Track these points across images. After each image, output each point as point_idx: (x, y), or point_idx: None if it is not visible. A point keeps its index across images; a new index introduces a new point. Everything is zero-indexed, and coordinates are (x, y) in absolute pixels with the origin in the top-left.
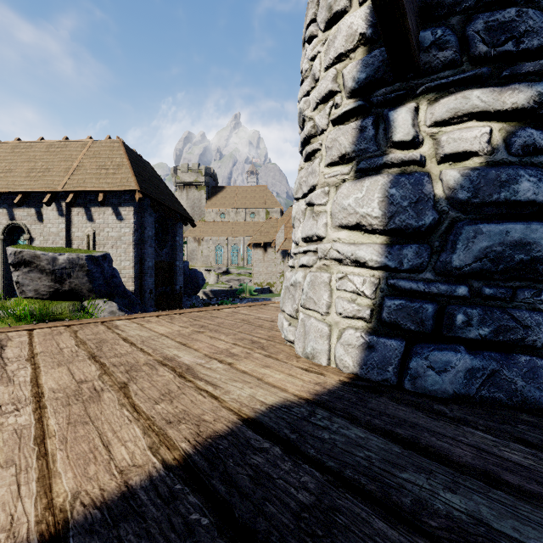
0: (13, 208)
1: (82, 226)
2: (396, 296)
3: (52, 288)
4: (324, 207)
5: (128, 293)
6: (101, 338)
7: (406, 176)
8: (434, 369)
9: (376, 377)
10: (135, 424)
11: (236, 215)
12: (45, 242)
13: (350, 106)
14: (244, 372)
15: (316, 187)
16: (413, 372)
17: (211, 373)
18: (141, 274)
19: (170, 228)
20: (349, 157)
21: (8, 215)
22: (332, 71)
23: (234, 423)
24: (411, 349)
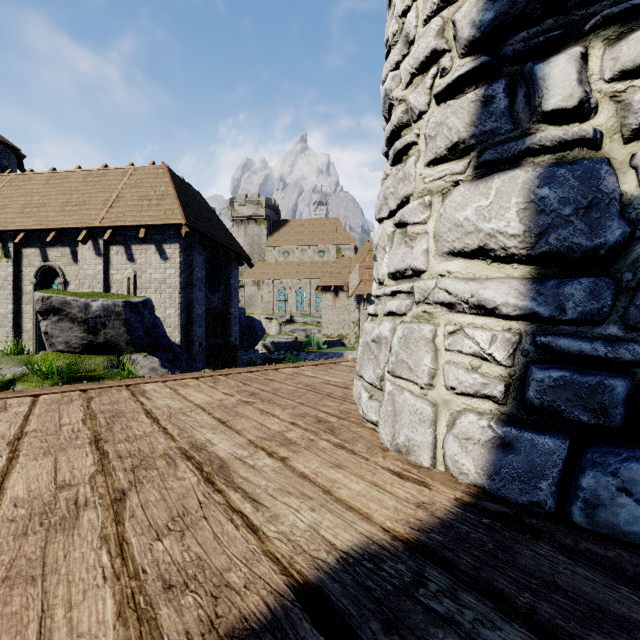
0: (46, 247)
1: (122, 267)
2: (552, 363)
3: (85, 340)
4: (423, 226)
5: (173, 347)
6: (118, 409)
7: (567, 165)
8: (632, 494)
9: (518, 496)
10: (110, 588)
11: (301, 254)
12: (81, 286)
13: (467, 67)
14: (304, 475)
15: (411, 197)
16: (589, 496)
17: (254, 477)
18: (188, 323)
19: (224, 269)
20: (465, 146)
21: (41, 256)
22: (436, 21)
23: (279, 597)
24: (580, 453)
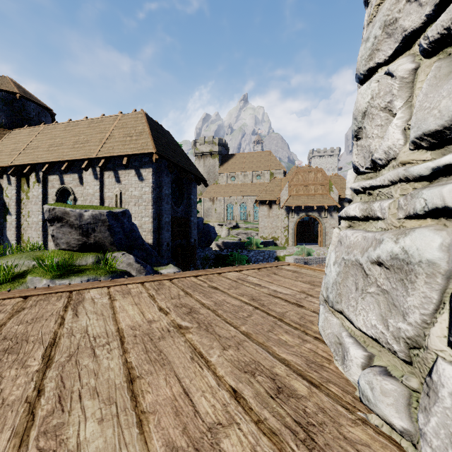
0: (63, 174)
1: (112, 187)
2: None
3: (80, 241)
4: None
5: (146, 246)
6: (27, 333)
7: None
8: None
9: None
10: None
11: (244, 178)
12: (84, 201)
13: None
14: None
15: None
16: None
17: None
18: (158, 228)
19: (186, 188)
20: None
21: (60, 181)
22: None
23: None
24: None
